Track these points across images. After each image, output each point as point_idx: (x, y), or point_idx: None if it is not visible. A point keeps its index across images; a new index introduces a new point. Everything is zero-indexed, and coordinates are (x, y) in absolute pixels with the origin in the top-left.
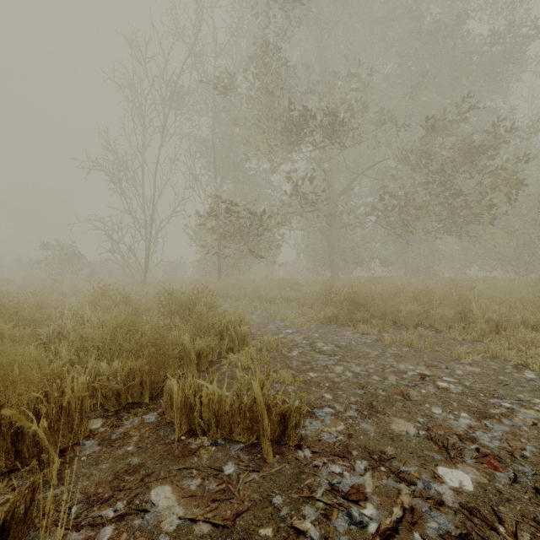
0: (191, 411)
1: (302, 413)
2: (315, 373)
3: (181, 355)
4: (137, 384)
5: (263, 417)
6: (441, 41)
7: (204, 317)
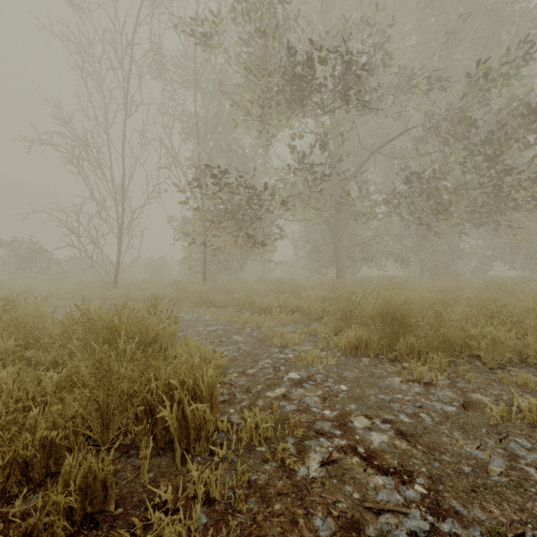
0: None
1: None
2: None
3: None
4: None
5: None
6: None
7: (114, 377)
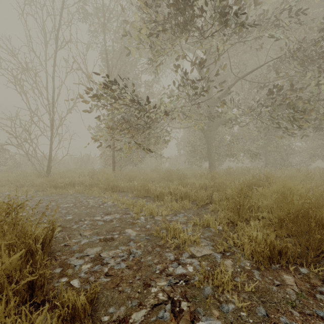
0: None
1: None
2: None
3: None
4: None
5: None
6: None
7: None
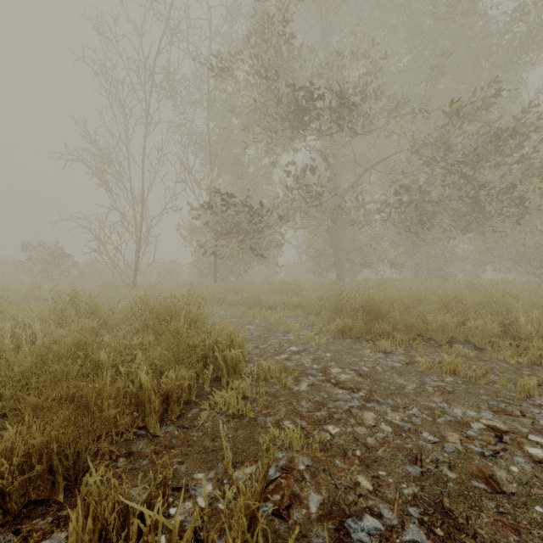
0: None
1: None
2: (337, 426)
3: (139, 400)
4: (41, 473)
5: None
6: (460, 20)
7: (182, 337)
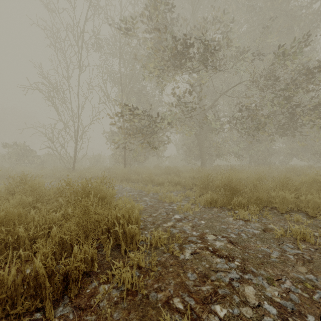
0: None
1: None
2: (223, 306)
3: (38, 283)
4: None
5: None
6: None
7: (90, 213)
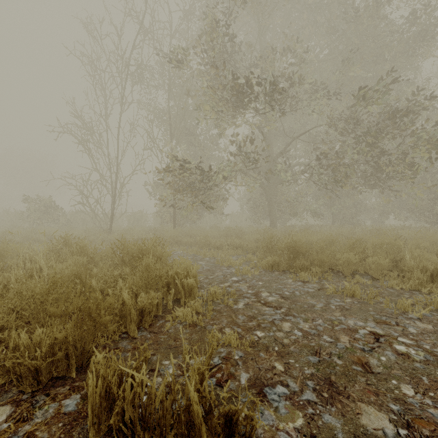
0: (115, 404)
1: (254, 427)
2: (263, 332)
3: (122, 313)
4: (61, 357)
5: (201, 433)
6: (366, 22)
7: (151, 269)
